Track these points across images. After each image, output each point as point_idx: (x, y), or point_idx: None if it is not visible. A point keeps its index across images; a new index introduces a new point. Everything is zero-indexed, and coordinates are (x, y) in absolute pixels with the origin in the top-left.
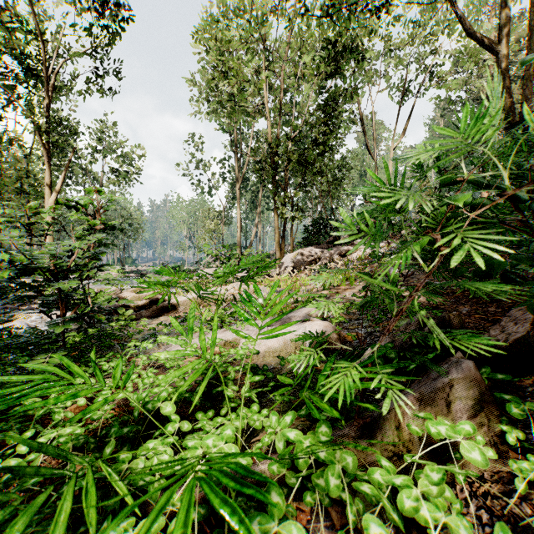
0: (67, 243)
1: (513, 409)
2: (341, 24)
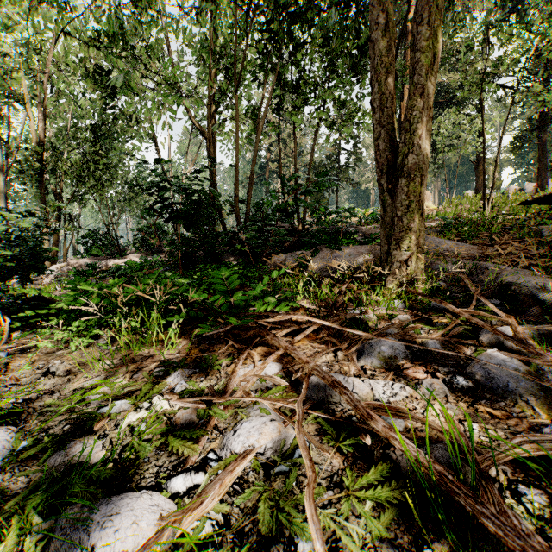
0: None
1: None
2: (108, 61)
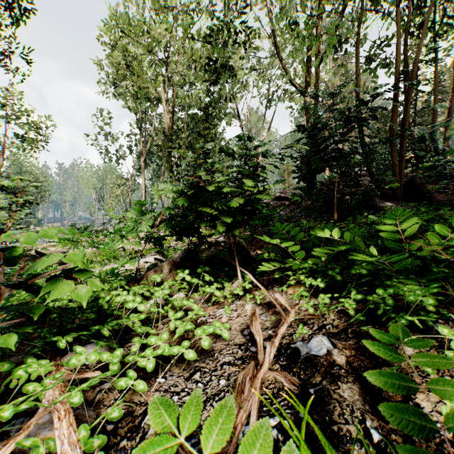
0: (4, 215)
1: (179, 271)
2: (217, 52)
